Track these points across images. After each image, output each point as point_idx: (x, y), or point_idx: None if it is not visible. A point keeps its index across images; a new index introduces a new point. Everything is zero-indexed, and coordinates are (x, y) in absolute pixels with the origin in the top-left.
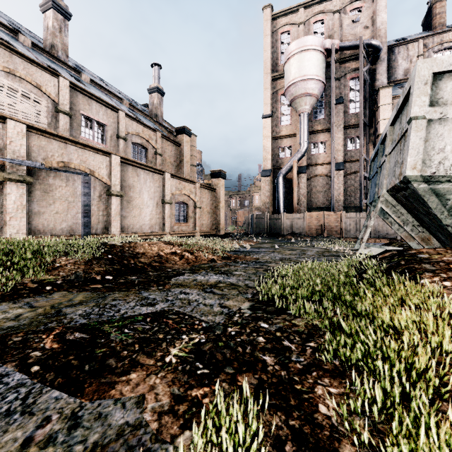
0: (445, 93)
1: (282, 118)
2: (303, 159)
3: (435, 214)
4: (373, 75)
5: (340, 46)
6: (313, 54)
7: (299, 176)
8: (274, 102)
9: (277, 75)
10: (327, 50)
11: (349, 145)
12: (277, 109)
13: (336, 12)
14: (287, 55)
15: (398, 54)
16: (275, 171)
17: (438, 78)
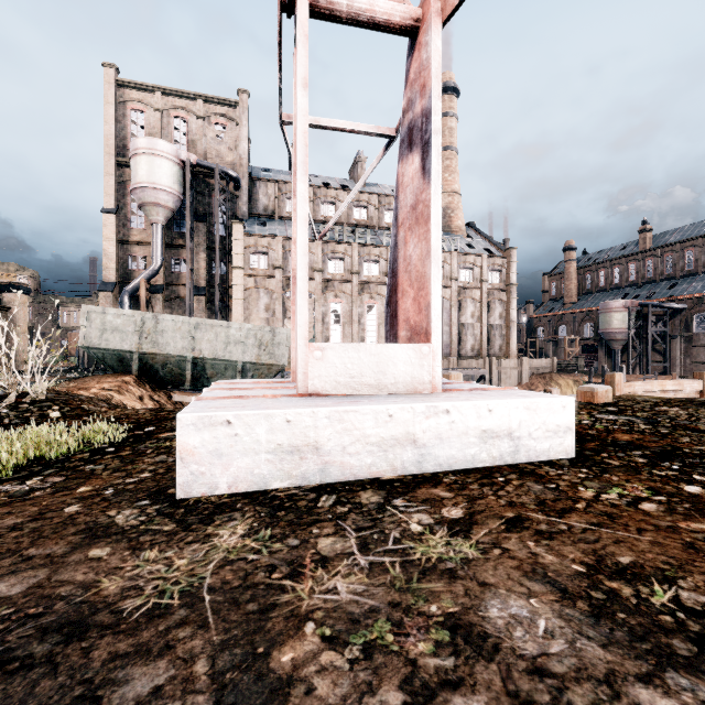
0: (93, 318)
1: (133, 218)
2: (160, 276)
3: (97, 360)
4: (237, 202)
5: (198, 163)
6: (165, 161)
7: (154, 297)
8: (121, 195)
9: (126, 161)
10: (183, 162)
11: (215, 268)
12: (126, 206)
13: (200, 118)
14: (134, 149)
15: (260, 188)
16: (123, 286)
17: (91, 312)
